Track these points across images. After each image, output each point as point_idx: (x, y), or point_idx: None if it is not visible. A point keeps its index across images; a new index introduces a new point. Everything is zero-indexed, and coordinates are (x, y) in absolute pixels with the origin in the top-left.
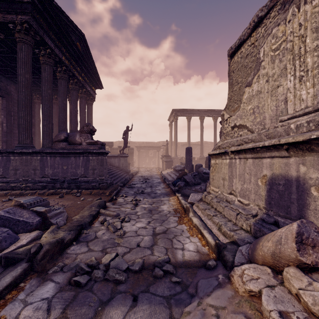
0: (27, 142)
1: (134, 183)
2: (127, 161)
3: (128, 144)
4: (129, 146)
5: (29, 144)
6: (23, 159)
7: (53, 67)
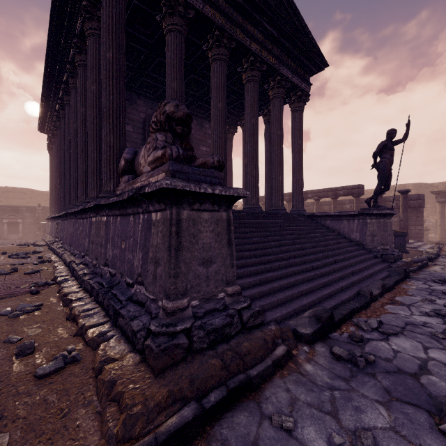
0: (109, 188)
1: (390, 320)
2: (388, 227)
3: (413, 190)
4: (407, 191)
5: (111, 191)
6: (97, 222)
7: (182, 34)
